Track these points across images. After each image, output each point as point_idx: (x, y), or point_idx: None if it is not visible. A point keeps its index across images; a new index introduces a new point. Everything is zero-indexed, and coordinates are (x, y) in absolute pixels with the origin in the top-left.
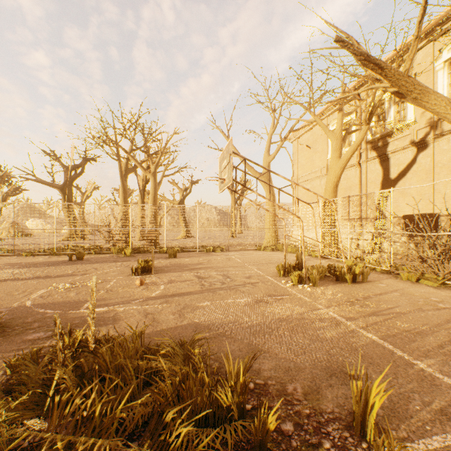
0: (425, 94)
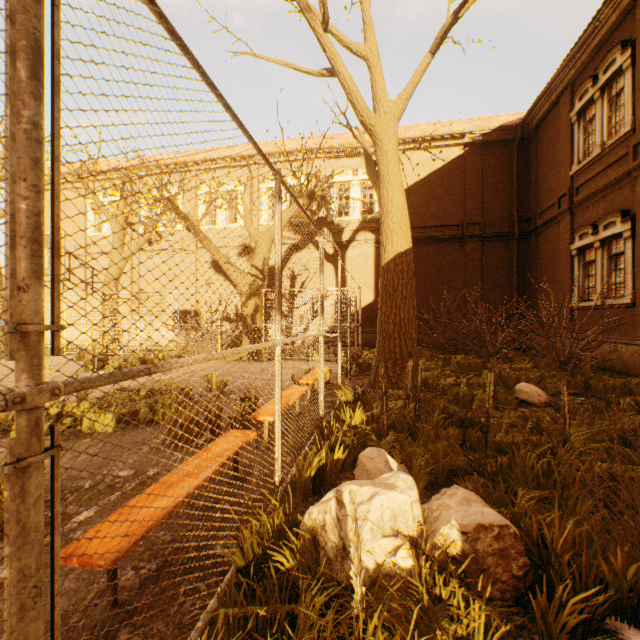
0: (206, 240)
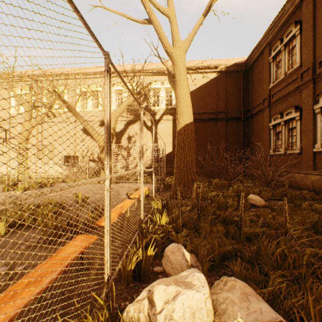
0: (79, 116)
